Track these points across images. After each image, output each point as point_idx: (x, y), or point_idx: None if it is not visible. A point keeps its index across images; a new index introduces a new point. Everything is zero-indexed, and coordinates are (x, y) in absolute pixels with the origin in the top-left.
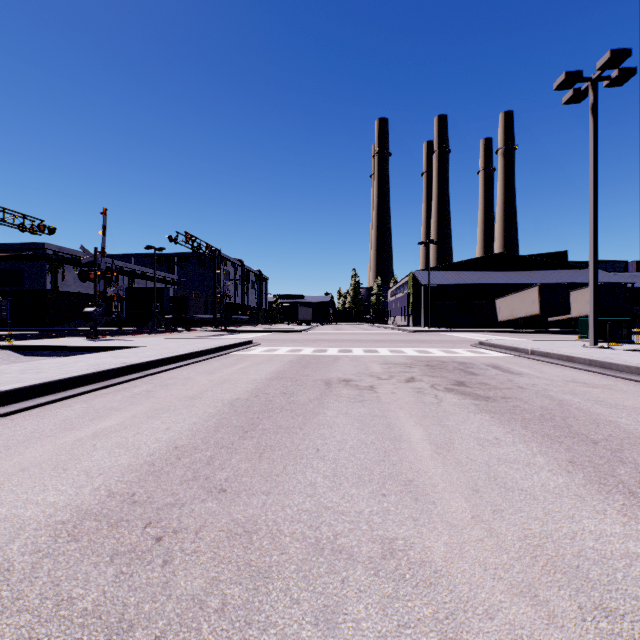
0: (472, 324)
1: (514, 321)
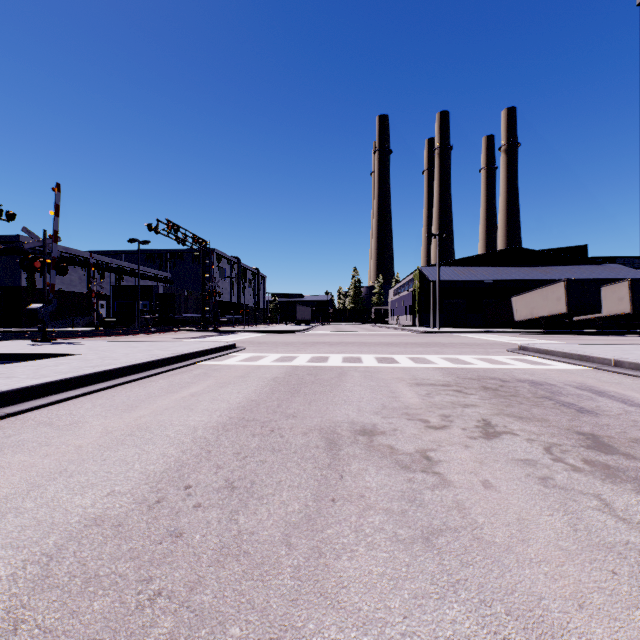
0: (483, 324)
1: (532, 321)
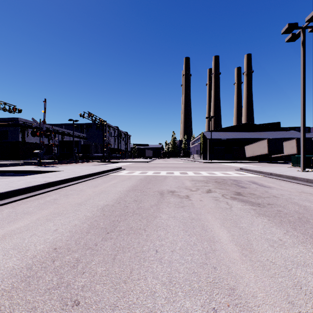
0: (232, 158)
1: (254, 157)
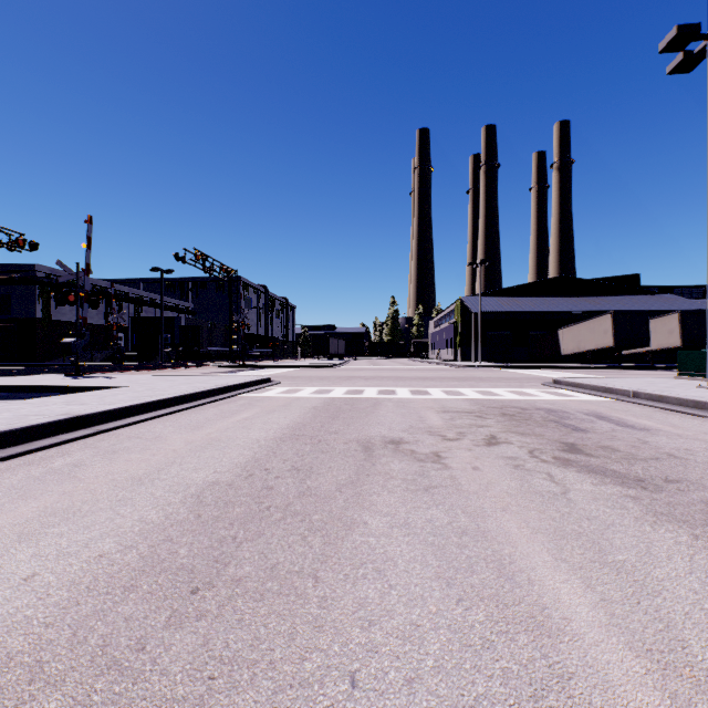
0: (529, 358)
1: (580, 355)
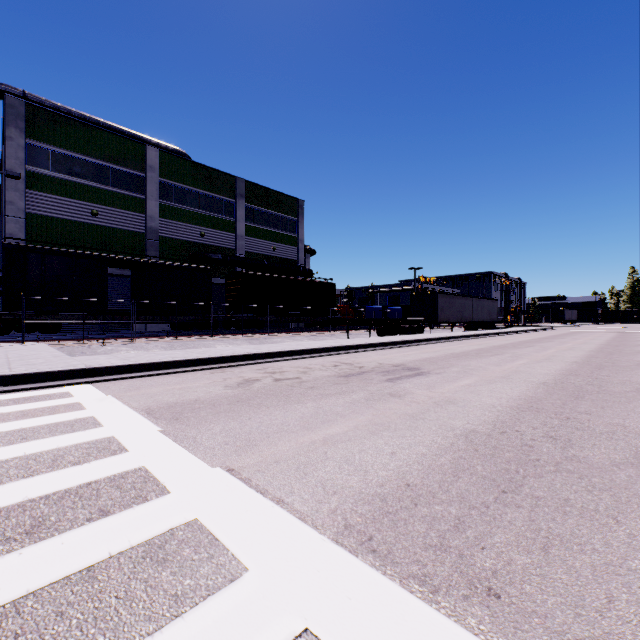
0: None
1: None
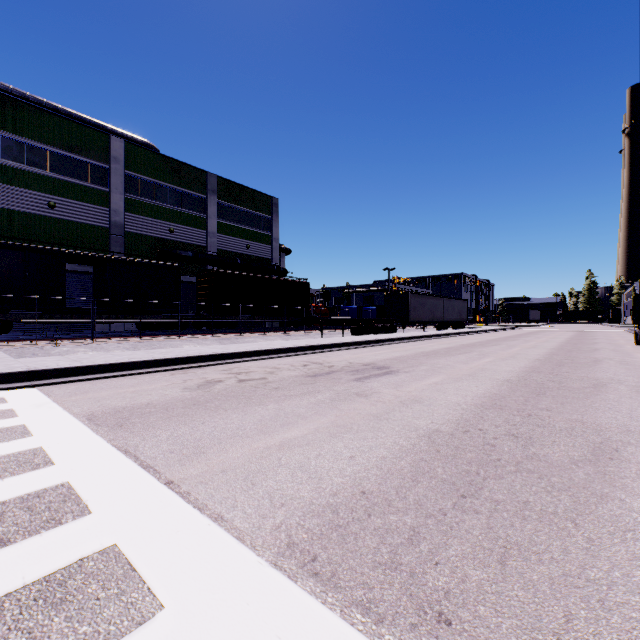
0: None
1: None
